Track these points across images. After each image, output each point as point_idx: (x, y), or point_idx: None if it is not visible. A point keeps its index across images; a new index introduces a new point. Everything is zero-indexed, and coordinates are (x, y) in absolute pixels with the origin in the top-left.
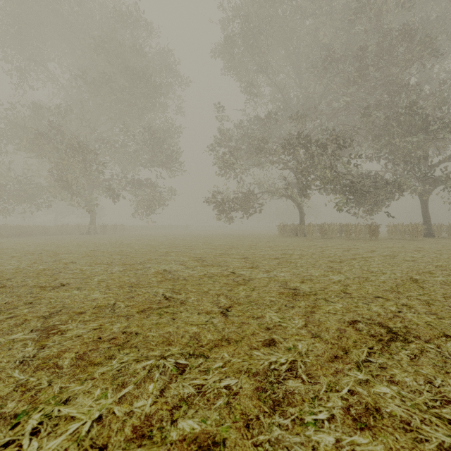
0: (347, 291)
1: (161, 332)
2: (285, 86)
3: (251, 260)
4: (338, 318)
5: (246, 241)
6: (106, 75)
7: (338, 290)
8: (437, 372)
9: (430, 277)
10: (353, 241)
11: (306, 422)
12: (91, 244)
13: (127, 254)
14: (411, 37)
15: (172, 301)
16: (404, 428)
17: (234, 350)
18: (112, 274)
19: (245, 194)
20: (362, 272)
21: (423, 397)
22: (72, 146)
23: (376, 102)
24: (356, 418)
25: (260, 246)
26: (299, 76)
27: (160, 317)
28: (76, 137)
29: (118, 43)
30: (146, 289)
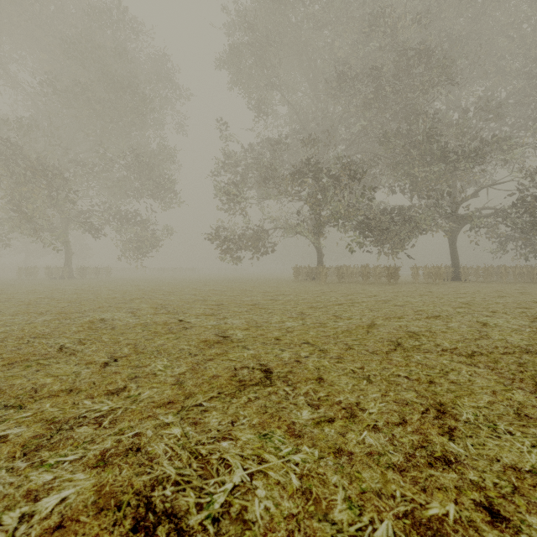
0: (281, 337)
1: (4, 384)
2: (299, 105)
3: (222, 307)
4: (231, 364)
5: (248, 286)
6: (79, 82)
7: (273, 337)
8: (255, 412)
9: (392, 322)
10: (369, 285)
11: (46, 464)
12: (51, 290)
13: (81, 301)
14: (428, 58)
15: (63, 352)
16: (142, 463)
17: (64, 400)
18: (29, 324)
19: (254, 230)
20: (328, 318)
21: (204, 436)
22: (32, 168)
23: (399, 128)
24: (104, 458)
25: (255, 291)
26: (317, 95)
27: (24, 369)
28: (39, 157)
29: (95, 44)
30: (48, 340)
